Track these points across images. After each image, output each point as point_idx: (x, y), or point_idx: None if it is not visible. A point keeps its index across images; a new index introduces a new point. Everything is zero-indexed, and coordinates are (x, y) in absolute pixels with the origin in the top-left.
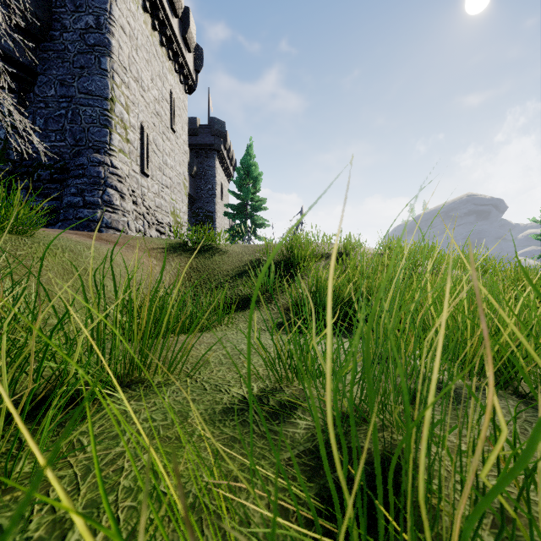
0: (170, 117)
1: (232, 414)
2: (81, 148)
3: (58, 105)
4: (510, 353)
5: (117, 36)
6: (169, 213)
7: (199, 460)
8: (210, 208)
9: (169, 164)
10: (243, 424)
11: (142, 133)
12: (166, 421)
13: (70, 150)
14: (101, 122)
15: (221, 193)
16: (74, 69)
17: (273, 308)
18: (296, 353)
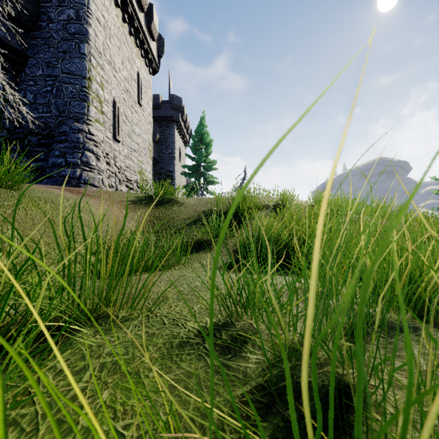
0: (137, 94)
1: (188, 348)
2: (64, 118)
3: (45, 83)
4: (434, 291)
5: (93, 26)
6: (136, 172)
7: (156, 396)
8: (170, 168)
9: (136, 132)
10: (199, 358)
11: (114, 107)
12: (127, 355)
13: (55, 120)
14: (80, 97)
15: (179, 156)
16: (58, 53)
17: (222, 250)
18: (251, 296)
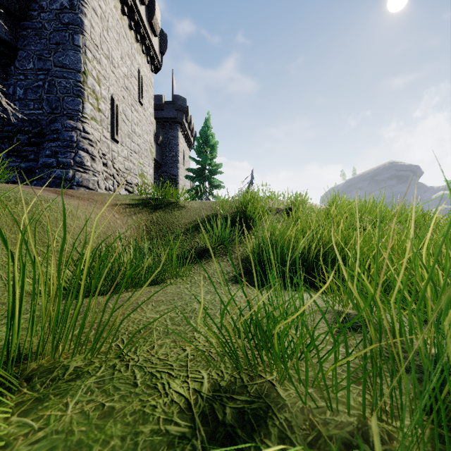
0: (138, 92)
1: None
2: (57, 115)
3: (36, 77)
4: None
5: (89, 17)
6: (137, 175)
7: None
8: (173, 172)
9: (137, 132)
10: None
11: (112, 104)
12: None
13: (47, 118)
14: (74, 93)
15: (183, 159)
16: (50, 45)
17: (228, 259)
18: None
